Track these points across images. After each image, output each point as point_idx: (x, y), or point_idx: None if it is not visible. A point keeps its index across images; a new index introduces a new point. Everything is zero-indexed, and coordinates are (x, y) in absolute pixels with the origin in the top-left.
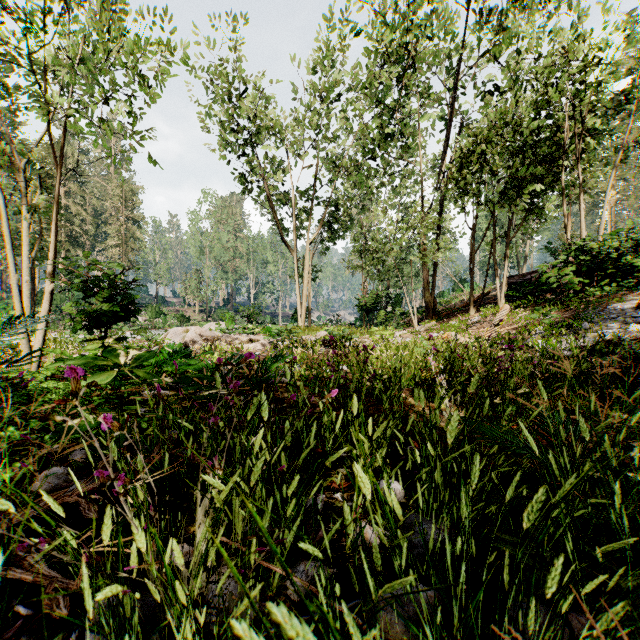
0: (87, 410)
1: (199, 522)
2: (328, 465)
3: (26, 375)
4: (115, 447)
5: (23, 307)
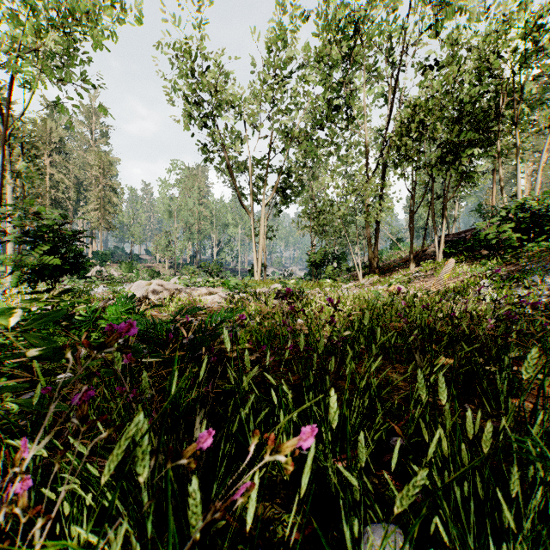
0: None
1: None
2: (284, 476)
3: None
4: None
5: None
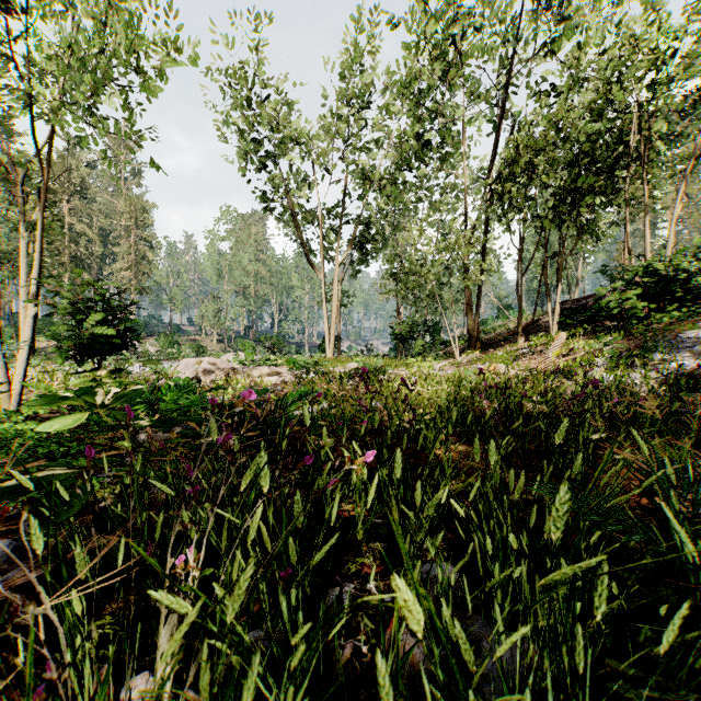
0: (40, 466)
1: (161, 651)
2: (358, 537)
3: (2, 414)
4: (39, 535)
5: (0, 334)
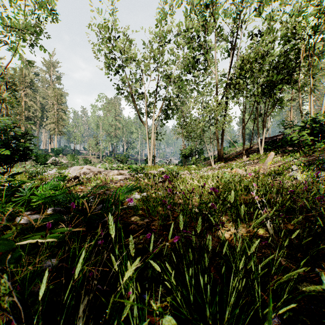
0: None
1: None
2: None
3: None
4: None
5: None
